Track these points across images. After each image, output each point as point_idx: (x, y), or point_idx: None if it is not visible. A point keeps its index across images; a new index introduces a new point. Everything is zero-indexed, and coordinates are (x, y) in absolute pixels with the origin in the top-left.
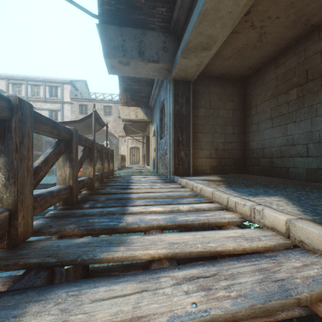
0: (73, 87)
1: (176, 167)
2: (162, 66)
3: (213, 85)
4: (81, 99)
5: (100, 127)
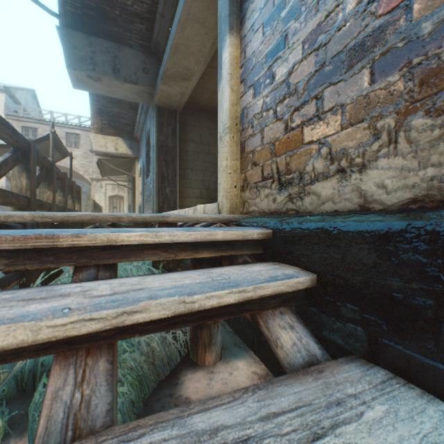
0: (10, 97)
1: (161, 205)
2: (143, 89)
3: (204, 118)
4: (26, 118)
5: (61, 156)
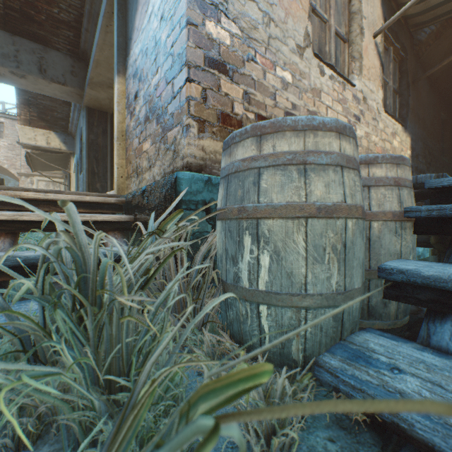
0: None
1: None
2: (72, 90)
3: None
4: None
5: None
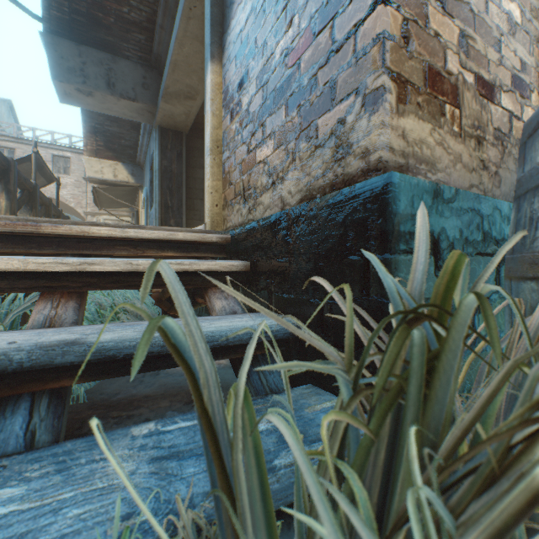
0: None
1: None
2: (143, 107)
3: None
4: (0, 135)
5: (46, 181)
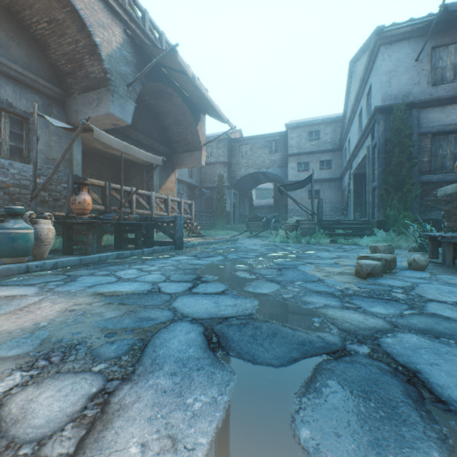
0: None
1: None
2: None
3: None
4: None
5: None
